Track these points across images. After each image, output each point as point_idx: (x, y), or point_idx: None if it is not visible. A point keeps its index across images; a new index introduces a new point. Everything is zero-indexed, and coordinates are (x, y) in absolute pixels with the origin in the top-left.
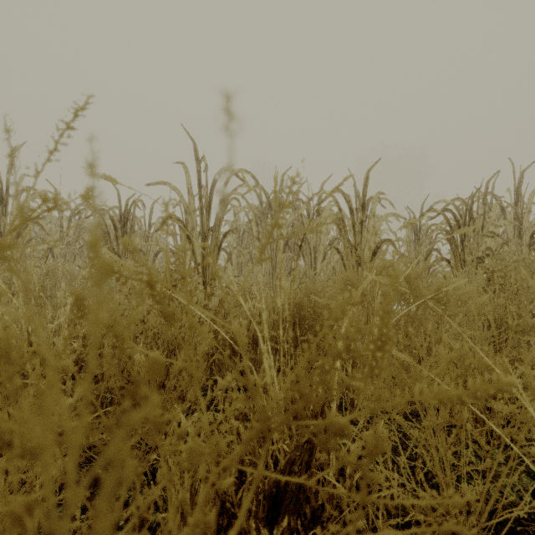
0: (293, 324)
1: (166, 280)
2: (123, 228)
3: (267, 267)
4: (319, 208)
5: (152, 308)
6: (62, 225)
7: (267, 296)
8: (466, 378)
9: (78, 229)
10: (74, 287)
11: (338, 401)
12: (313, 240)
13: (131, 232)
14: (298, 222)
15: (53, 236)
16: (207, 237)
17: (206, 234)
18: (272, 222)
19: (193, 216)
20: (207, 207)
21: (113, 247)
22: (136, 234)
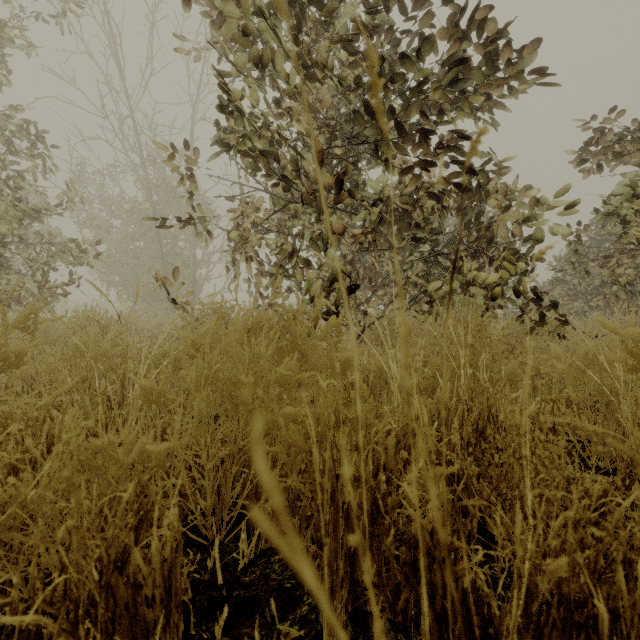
0: None
1: None
2: None
3: None
4: None
5: None
6: None
7: None
8: None
9: None
10: None
11: None
12: None
13: None
14: None
15: None
16: None
17: None
18: None
19: None
20: None
21: None
22: None
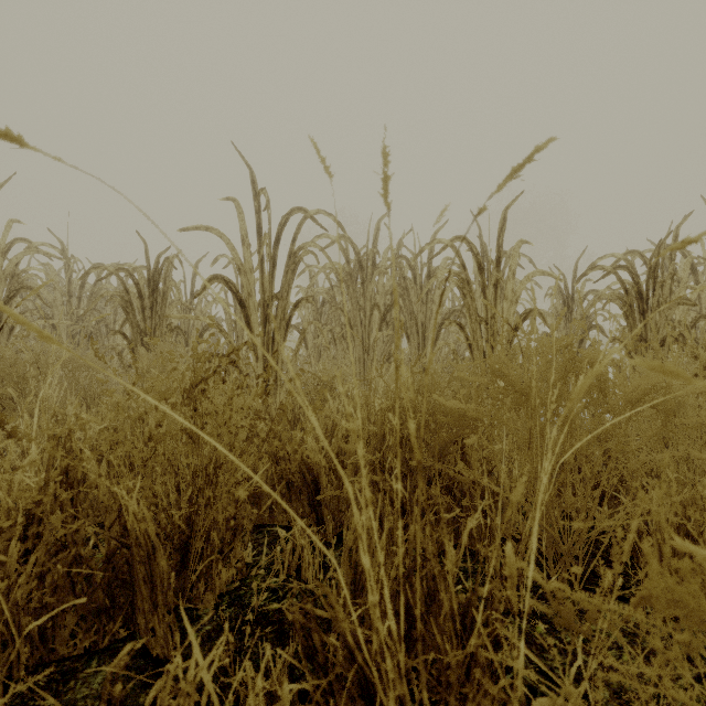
0: (400, 440)
1: (193, 369)
2: (152, 296)
3: (356, 351)
4: (483, 210)
5: (165, 416)
6: (70, 293)
7: (359, 394)
8: (700, 537)
9: (93, 299)
10: (78, 379)
11: (501, 605)
12: (421, 313)
13: (163, 302)
14: (399, 288)
15: (59, 309)
16: (270, 307)
17: (268, 302)
18: (364, 288)
19: (250, 276)
20: (270, 263)
21: (137, 322)
22: (171, 304)
